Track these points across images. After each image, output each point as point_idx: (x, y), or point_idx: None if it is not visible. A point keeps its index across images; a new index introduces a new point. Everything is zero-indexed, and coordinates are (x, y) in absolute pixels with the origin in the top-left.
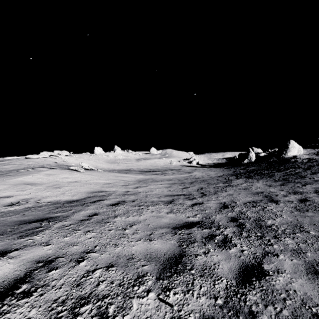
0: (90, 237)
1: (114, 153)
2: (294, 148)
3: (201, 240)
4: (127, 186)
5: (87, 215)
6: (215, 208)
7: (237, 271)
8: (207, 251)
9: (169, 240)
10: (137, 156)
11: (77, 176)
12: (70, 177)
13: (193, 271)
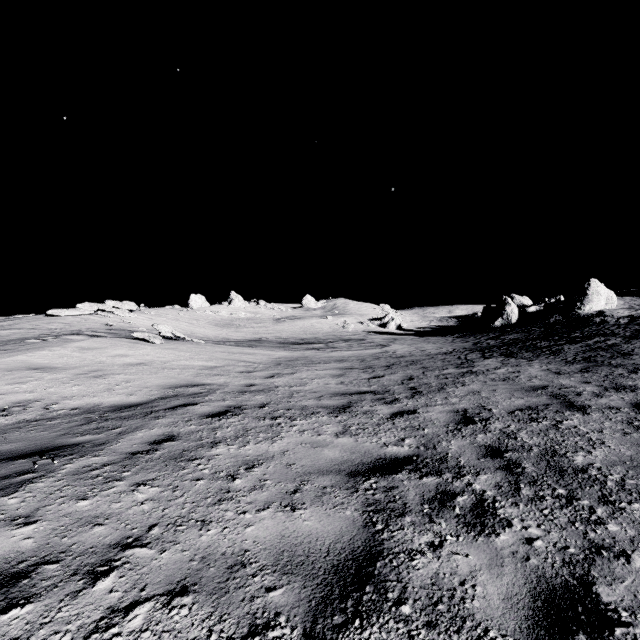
0: (143, 500)
1: (230, 306)
2: (599, 296)
3: (419, 509)
4: (251, 374)
5: (150, 441)
6: (445, 423)
7: (528, 609)
8: (439, 542)
9: (340, 509)
10: (276, 312)
11: (145, 352)
12: (130, 354)
13: (407, 609)
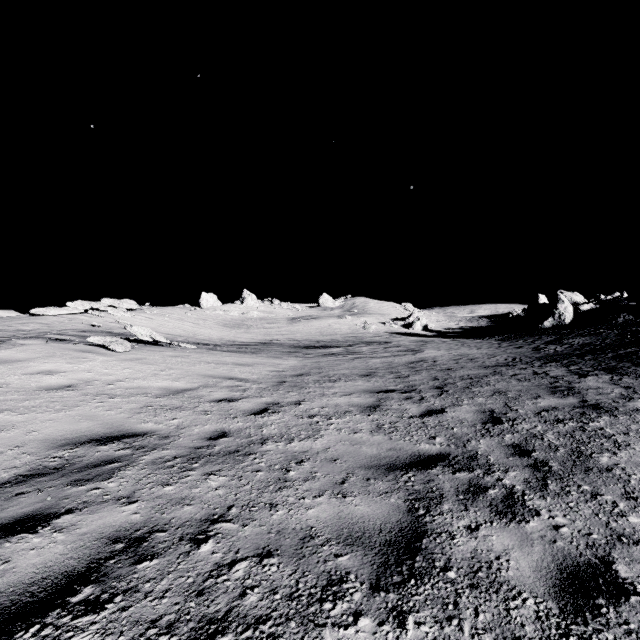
0: None
1: (243, 305)
2: None
3: None
4: (232, 404)
5: None
6: None
7: None
8: None
9: None
10: (290, 312)
11: (89, 365)
12: (62, 369)
13: None
